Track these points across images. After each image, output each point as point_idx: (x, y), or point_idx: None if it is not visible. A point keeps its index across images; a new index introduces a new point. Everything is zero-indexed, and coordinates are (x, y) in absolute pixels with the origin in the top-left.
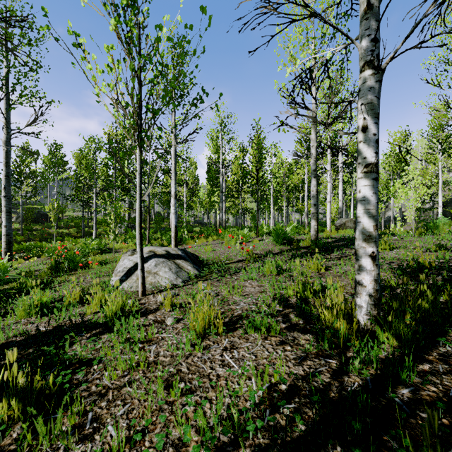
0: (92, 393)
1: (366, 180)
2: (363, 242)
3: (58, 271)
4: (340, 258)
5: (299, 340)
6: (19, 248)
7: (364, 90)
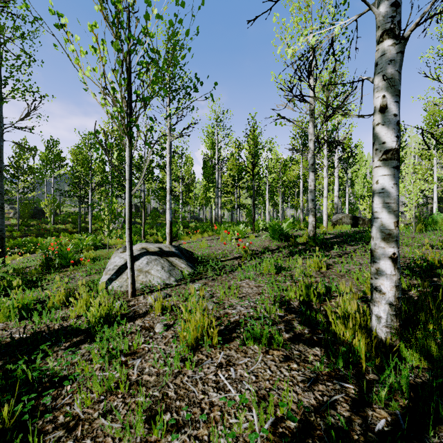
0: (59, 425)
1: (386, 169)
2: (381, 241)
3: (50, 268)
4: (340, 255)
5: (306, 356)
6: (15, 244)
7: (382, 64)
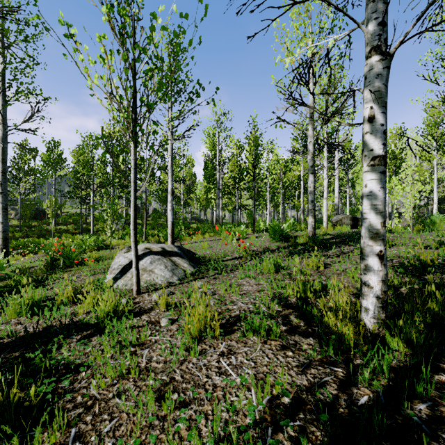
0: (78, 404)
1: (373, 174)
2: (370, 240)
3: (54, 268)
4: (338, 255)
5: (300, 345)
6: (17, 245)
7: (370, 78)
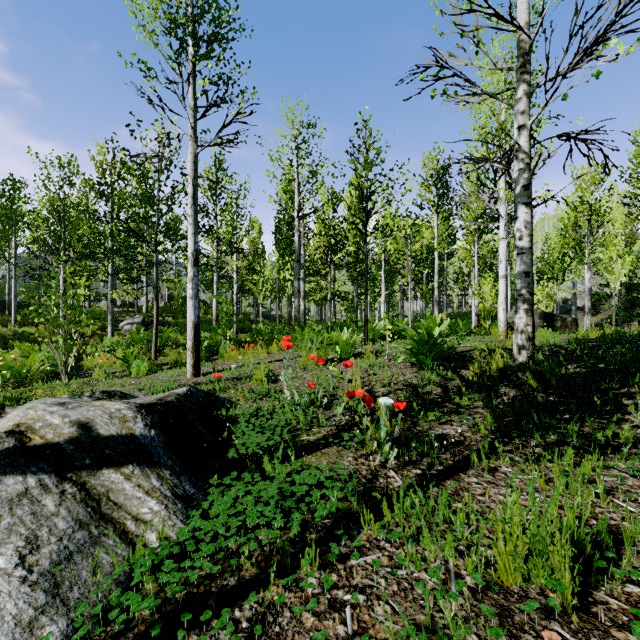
0: None
1: None
2: None
3: None
4: None
5: None
6: None
7: None
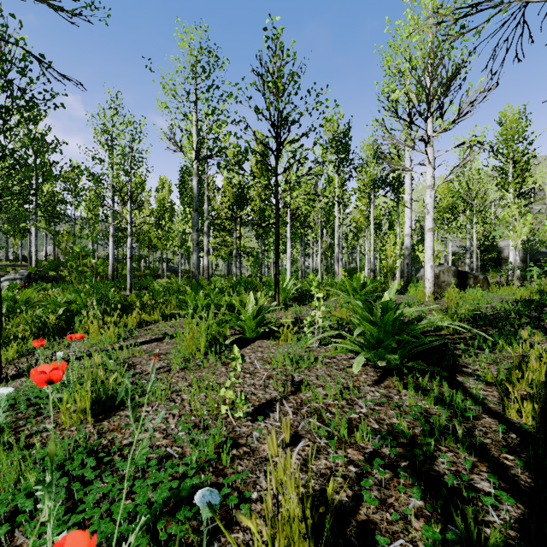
0: None
1: None
2: None
3: None
4: None
5: None
6: None
7: None
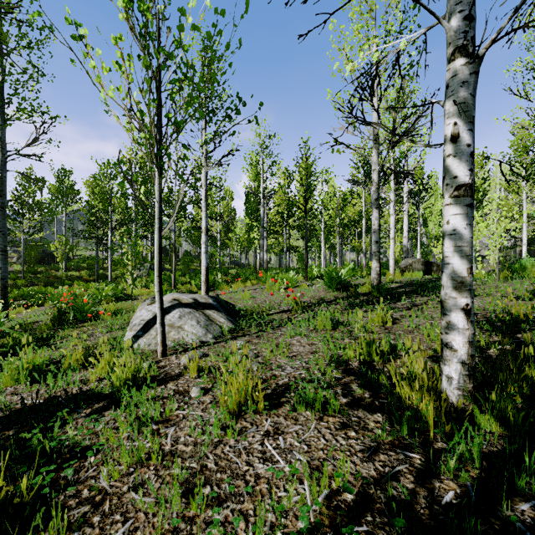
0: (83, 500)
1: (458, 207)
2: (453, 291)
3: (63, 323)
4: (409, 307)
5: (366, 422)
6: (19, 295)
7: (453, 86)
